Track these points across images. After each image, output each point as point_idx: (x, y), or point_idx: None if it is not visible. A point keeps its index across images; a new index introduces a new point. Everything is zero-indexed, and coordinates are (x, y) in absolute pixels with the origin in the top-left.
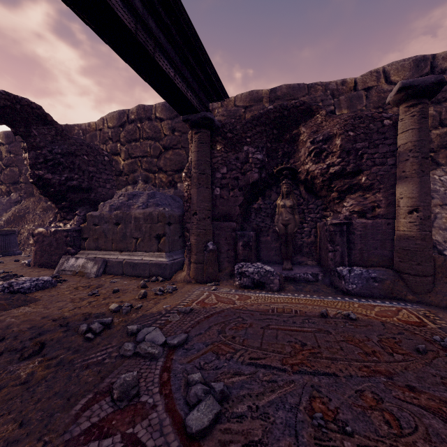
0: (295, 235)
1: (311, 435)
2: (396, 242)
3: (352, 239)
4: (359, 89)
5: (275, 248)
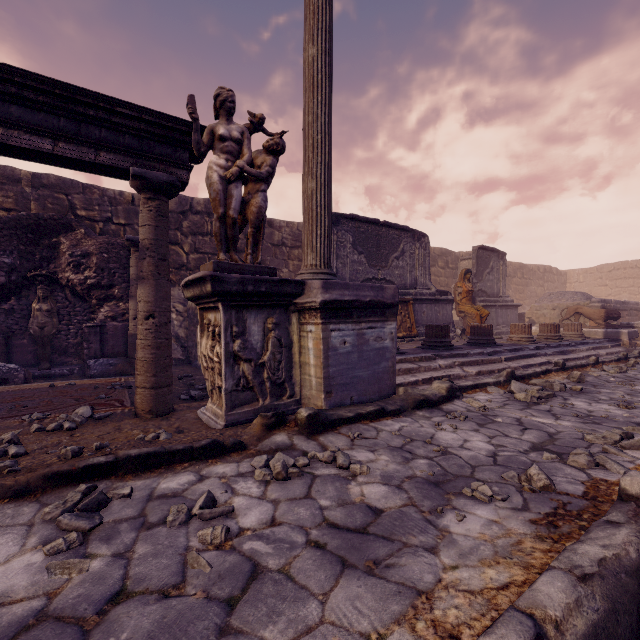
0: (53, 336)
1: (7, 410)
2: (128, 338)
3: (106, 338)
4: (136, 204)
5: (34, 352)
